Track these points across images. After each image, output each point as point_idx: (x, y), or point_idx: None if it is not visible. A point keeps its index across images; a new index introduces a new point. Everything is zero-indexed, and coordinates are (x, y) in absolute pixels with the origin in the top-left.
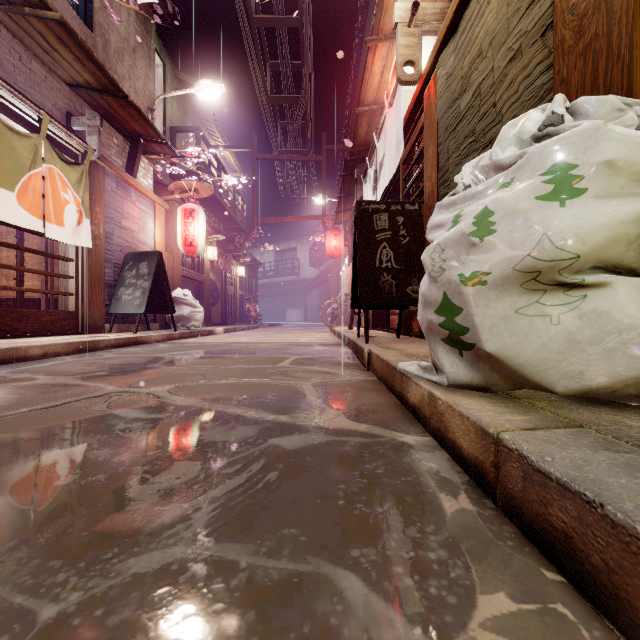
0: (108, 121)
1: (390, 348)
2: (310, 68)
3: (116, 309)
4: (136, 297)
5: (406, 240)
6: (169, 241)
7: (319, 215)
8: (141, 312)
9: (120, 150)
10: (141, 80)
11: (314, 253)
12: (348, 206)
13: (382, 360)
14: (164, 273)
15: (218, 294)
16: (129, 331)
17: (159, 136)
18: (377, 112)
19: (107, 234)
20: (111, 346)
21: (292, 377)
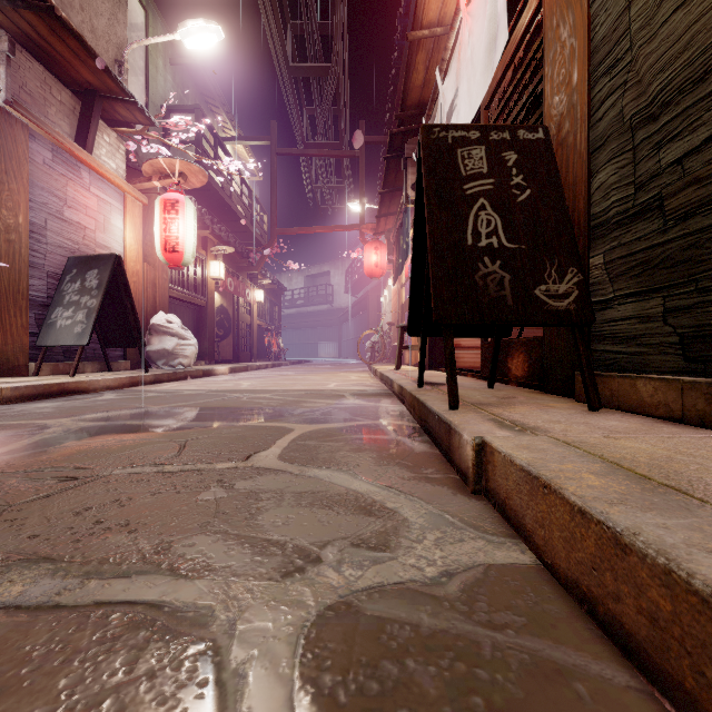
0: (45, 65)
1: (528, 429)
2: (343, 20)
3: (47, 340)
4: (77, 322)
5: (525, 194)
6: (151, 249)
7: (355, 224)
8: (82, 344)
9: (66, 110)
10: (103, 18)
11: (350, 277)
12: (393, 208)
13: (599, 528)
14: (126, 287)
15: (231, 324)
16: (75, 372)
17: (122, 90)
18: (441, 43)
19: (34, 227)
20: (4, 400)
21: (249, 544)
